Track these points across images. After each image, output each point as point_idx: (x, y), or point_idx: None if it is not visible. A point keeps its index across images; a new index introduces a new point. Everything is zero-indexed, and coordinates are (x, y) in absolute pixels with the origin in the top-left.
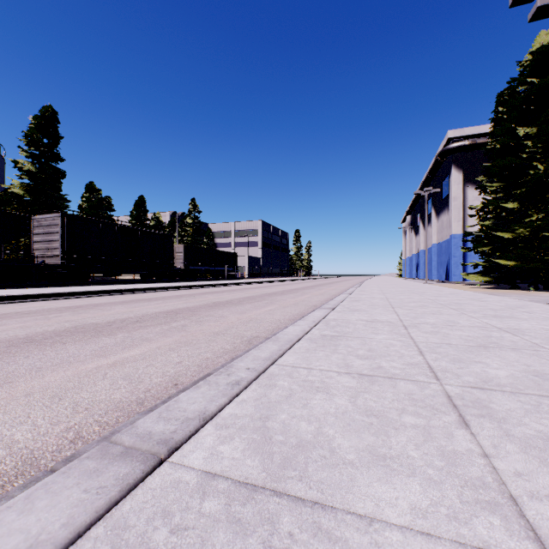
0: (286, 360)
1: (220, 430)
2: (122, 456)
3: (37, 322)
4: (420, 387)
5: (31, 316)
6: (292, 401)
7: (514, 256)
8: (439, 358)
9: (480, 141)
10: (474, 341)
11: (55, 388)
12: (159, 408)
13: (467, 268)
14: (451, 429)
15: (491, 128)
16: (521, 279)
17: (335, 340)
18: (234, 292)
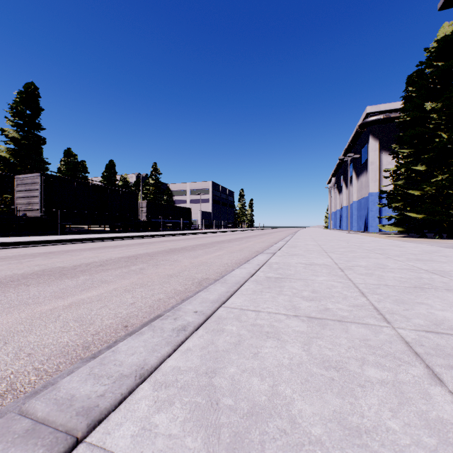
0: (234, 302)
1: (158, 390)
2: (24, 437)
3: (9, 266)
4: (373, 331)
5: (6, 261)
6: (242, 350)
7: (422, 210)
8: (382, 300)
9: (393, 116)
10: (409, 282)
11: (4, 331)
12: (92, 361)
13: (382, 221)
14: (425, 386)
15: (402, 104)
16: (428, 229)
17: (280, 282)
18: (188, 241)
